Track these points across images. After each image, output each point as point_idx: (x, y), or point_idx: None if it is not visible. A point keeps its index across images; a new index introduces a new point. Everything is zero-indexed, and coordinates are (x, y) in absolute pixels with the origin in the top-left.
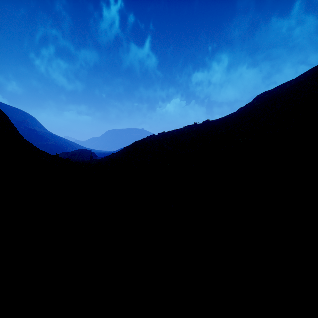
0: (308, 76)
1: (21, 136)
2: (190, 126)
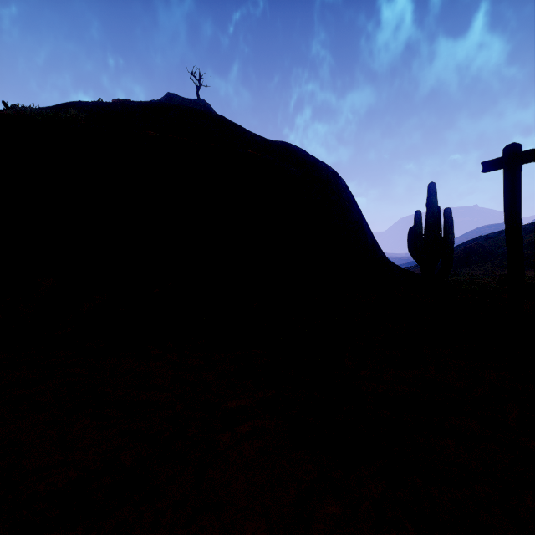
0: None
1: None
2: None
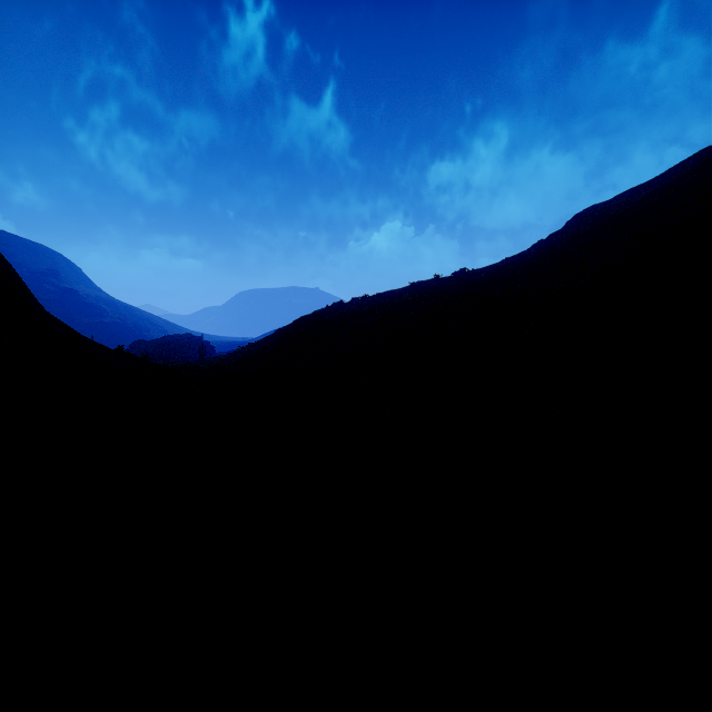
0: (689, 171)
1: (39, 307)
2: (425, 284)
